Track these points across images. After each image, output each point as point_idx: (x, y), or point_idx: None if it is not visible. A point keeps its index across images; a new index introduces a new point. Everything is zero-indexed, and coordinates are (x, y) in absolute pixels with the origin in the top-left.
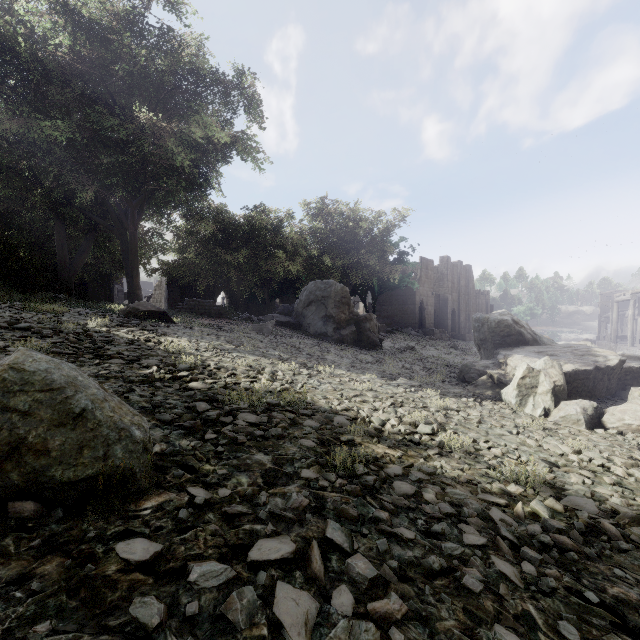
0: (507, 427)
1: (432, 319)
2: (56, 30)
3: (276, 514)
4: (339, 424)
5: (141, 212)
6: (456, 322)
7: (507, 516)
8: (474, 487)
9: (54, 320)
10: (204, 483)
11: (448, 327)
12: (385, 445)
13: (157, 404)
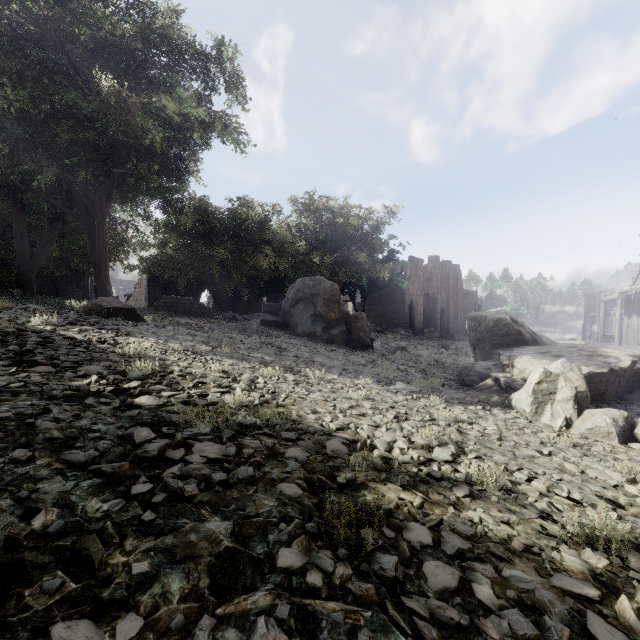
0: (533, 444)
1: (421, 319)
2: None
3: None
4: (333, 452)
5: (110, 199)
6: (445, 322)
7: (616, 630)
8: (537, 559)
9: None
10: (97, 603)
11: (437, 327)
12: (397, 484)
13: (72, 434)
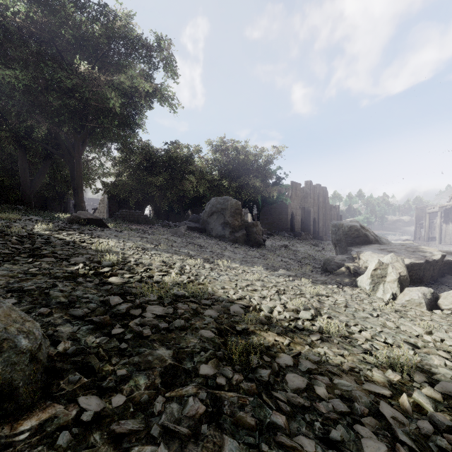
0: (367, 310)
1: (299, 225)
2: (14, 0)
3: (169, 429)
4: (235, 313)
5: (84, 144)
6: (316, 227)
7: (396, 411)
8: (357, 375)
9: (5, 225)
10: (99, 388)
11: (311, 231)
12: (274, 332)
13: (73, 299)
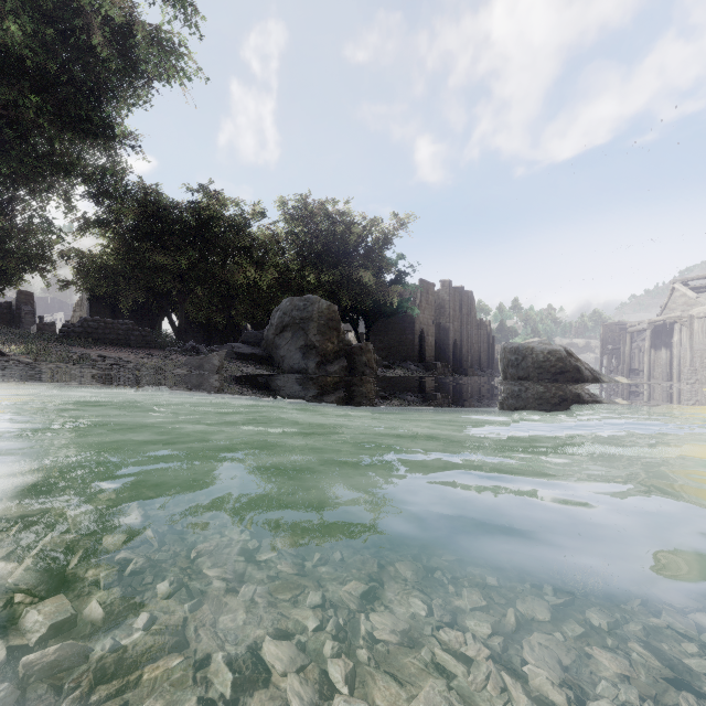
0: None
1: (433, 351)
2: None
3: None
4: None
5: None
6: (458, 355)
7: None
8: None
9: None
10: None
11: (450, 361)
12: None
13: None
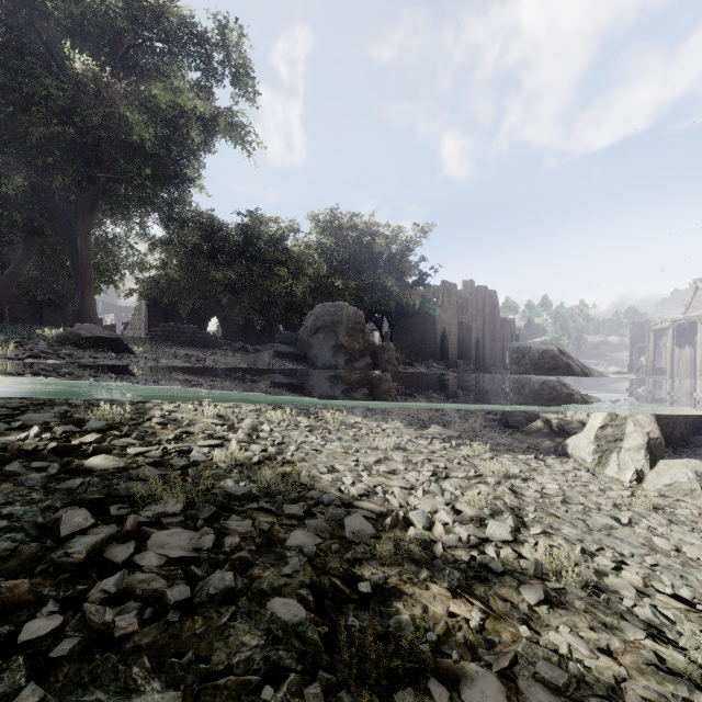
0: (605, 508)
1: (455, 350)
2: None
3: None
4: (354, 534)
5: (95, 209)
6: (480, 353)
7: None
8: None
9: None
10: None
11: (472, 359)
12: (444, 586)
13: None
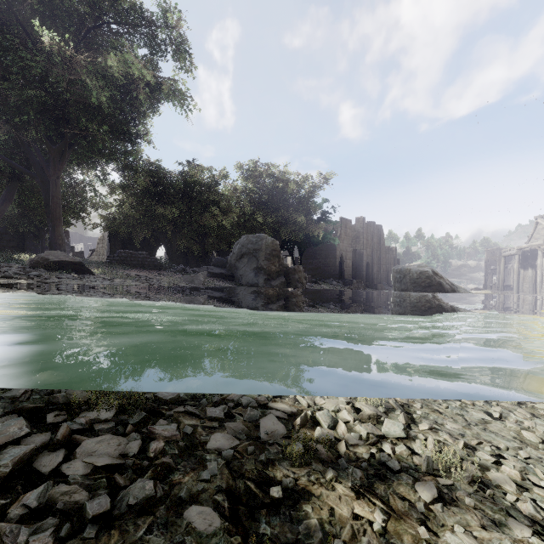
0: (478, 403)
1: (350, 271)
2: None
3: None
4: (268, 435)
5: (63, 159)
6: (370, 274)
7: None
8: None
9: None
10: None
11: (363, 278)
12: (348, 485)
13: None
